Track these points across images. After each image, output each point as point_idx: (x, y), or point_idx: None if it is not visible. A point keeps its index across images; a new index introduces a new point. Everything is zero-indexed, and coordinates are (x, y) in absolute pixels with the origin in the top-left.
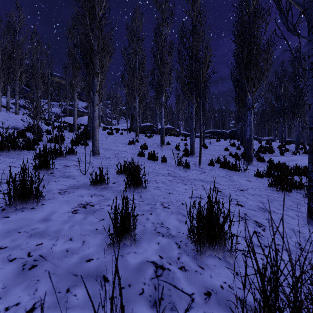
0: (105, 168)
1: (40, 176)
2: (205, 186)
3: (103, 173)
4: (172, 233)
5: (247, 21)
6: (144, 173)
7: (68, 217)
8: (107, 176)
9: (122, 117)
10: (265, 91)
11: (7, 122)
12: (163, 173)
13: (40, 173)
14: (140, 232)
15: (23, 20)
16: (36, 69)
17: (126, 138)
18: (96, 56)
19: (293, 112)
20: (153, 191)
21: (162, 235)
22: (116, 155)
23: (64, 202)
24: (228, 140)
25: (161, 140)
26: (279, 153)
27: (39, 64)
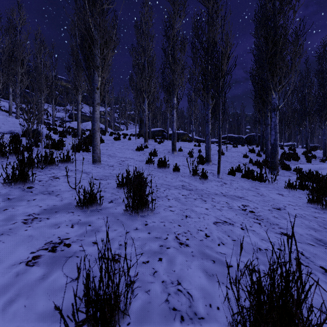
0: (104, 179)
1: (11, 192)
2: (231, 203)
3: (100, 187)
4: (198, 310)
5: (272, 8)
6: (151, 189)
7: (13, 277)
8: (105, 191)
9: (130, 122)
10: (285, 93)
11: (3, 126)
12: (176, 186)
13: (13, 188)
14: (140, 310)
15: (25, 18)
16: (40, 71)
17: (134, 144)
18: (96, 47)
19: (321, 114)
20: (164, 214)
21: (180, 319)
22: (121, 163)
23: (23, 240)
24: (246, 146)
25: (173, 146)
26: (305, 160)
27: (42, 66)
